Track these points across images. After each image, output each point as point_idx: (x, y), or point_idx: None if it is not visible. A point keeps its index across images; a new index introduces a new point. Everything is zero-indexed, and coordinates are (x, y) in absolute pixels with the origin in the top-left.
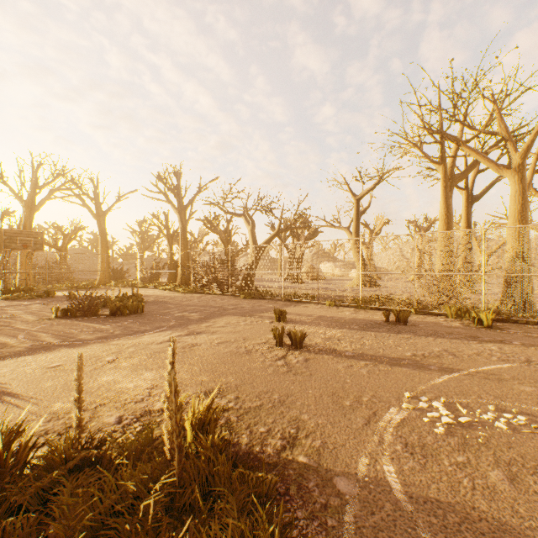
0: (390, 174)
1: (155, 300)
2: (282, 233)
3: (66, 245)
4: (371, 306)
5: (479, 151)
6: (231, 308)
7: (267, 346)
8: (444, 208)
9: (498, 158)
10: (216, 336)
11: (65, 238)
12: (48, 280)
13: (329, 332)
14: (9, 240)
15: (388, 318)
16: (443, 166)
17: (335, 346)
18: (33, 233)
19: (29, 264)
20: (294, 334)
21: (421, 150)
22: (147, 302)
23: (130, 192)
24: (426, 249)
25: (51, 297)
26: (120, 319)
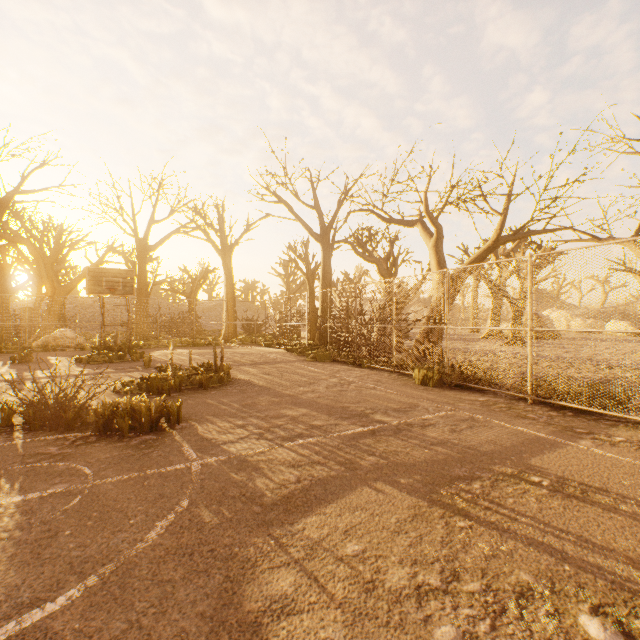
0: None
1: (252, 377)
2: None
3: (195, 292)
4: None
5: None
6: (391, 430)
7: None
8: None
9: None
10: None
11: (194, 283)
12: (171, 333)
13: None
14: (93, 282)
15: None
16: None
17: None
18: (121, 271)
19: (146, 314)
20: None
21: None
22: (235, 382)
23: (261, 218)
24: None
25: (133, 360)
26: (79, 460)
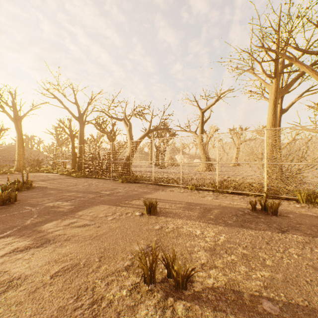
0: (225, 95)
1: (45, 185)
2: (152, 136)
3: None
4: (226, 190)
5: (308, 66)
6: (107, 194)
7: (130, 283)
8: (272, 113)
9: (299, 83)
10: (63, 251)
11: None
12: None
13: (208, 233)
14: None
15: (255, 206)
16: (276, 79)
17: (234, 276)
18: None
19: None
20: (174, 269)
21: (261, 65)
22: (36, 187)
23: (42, 103)
24: (277, 142)
25: None
26: None
